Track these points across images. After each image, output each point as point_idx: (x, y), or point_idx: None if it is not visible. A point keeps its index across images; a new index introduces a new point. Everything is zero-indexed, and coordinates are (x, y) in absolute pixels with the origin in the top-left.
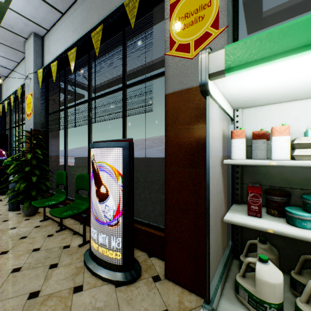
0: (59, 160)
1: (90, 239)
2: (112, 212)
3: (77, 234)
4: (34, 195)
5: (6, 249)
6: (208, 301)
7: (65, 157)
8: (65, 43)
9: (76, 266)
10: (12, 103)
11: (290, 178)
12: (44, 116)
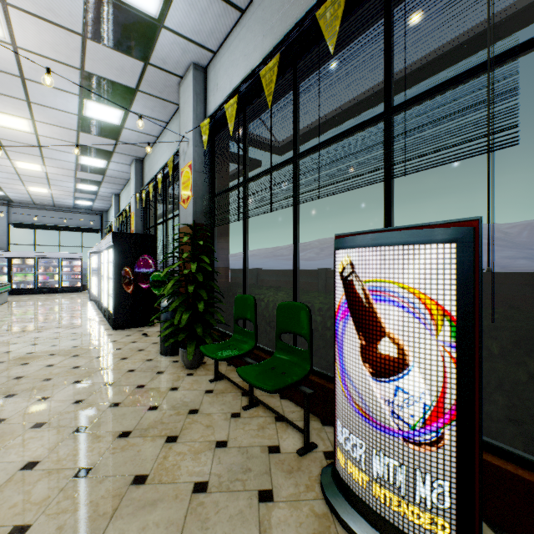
0: (227, 274)
1: (334, 451)
2: (417, 408)
3: (284, 421)
4: (200, 333)
5: (172, 431)
6: None
7: (245, 269)
8: (247, 64)
9: (311, 508)
10: (159, 185)
11: None
12: (208, 201)
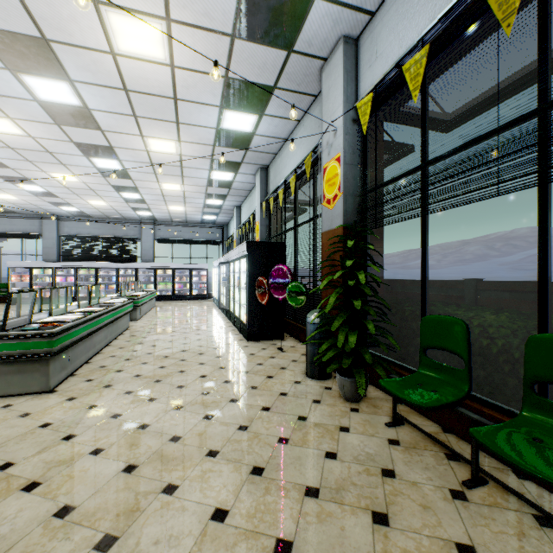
0: (381, 286)
1: None
2: None
3: None
4: (368, 361)
5: (373, 502)
6: None
7: (424, 281)
8: (434, 4)
9: None
10: (292, 189)
11: None
12: (359, 198)
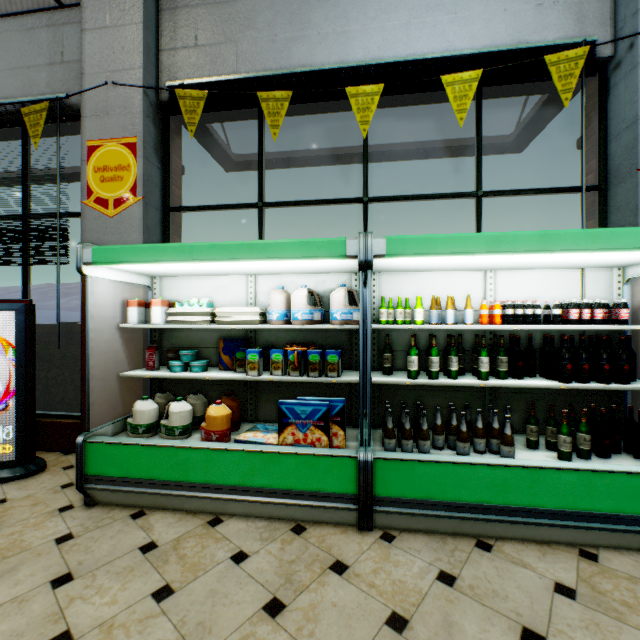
0: None
1: None
2: None
3: None
4: None
5: None
6: (88, 429)
7: None
8: None
9: None
10: None
11: (193, 339)
12: None
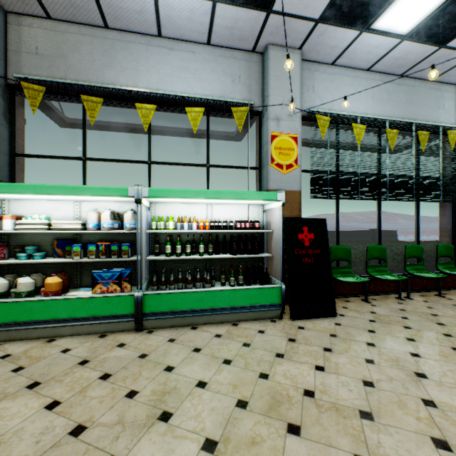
0: None
1: None
2: None
3: None
4: None
5: None
6: None
7: None
8: None
9: None
10: None
11: (35, 240)
12: None
